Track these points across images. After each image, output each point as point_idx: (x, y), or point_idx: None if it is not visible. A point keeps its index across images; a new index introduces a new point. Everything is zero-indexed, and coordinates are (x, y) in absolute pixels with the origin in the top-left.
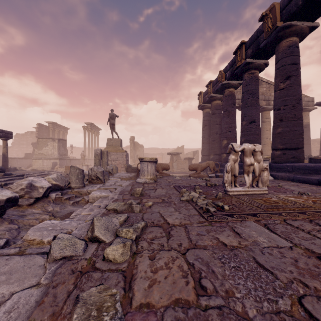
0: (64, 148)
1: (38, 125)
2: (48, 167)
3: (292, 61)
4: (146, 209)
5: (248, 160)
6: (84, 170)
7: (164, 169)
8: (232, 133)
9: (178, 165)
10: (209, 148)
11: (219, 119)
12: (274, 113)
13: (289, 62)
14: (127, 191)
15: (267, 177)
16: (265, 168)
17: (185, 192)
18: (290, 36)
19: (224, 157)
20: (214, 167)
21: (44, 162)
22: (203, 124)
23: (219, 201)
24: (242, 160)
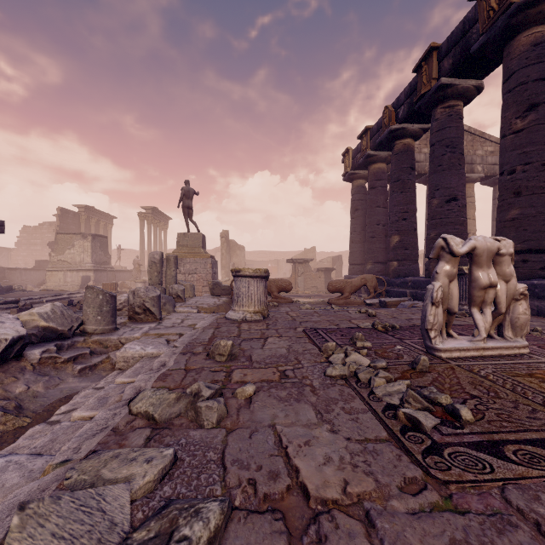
0: (104, 251)
1: (61, 210)
2: (75, 285)
3: (541, 74)
4: (238, 411)
5: (483, 275)
6: (114, 295)
7: (282, 289)
8: (409, 223)
9: (306, 281)
10: (363, 251)
11: (383, 197)
12: (502, 179)
13: (534, 76)
14: (200, 345)
15: (525, 316)
16: (521, 293)
17: (335, 351)
18: (537, 24)
19: (394, 268)
20: (375, 286)
21: (67, 276)
22: (352, 207)
23: (427, 381)
24: (430, 274)
